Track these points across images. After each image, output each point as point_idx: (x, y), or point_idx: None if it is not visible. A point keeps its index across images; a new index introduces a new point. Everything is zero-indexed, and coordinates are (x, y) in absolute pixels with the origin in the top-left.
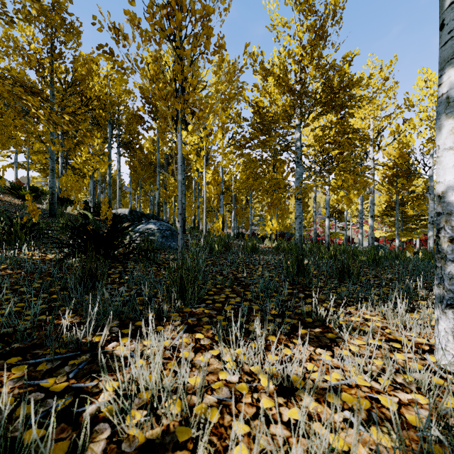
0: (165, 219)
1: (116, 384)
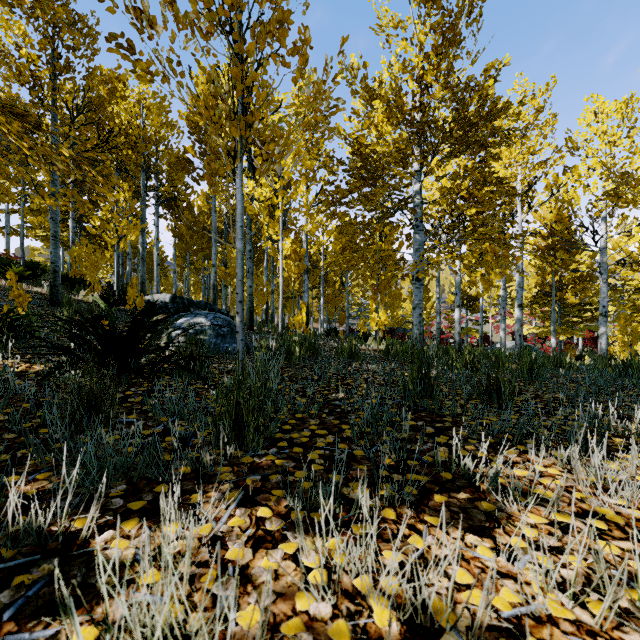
0: (225, 309)
1: (95, 632)
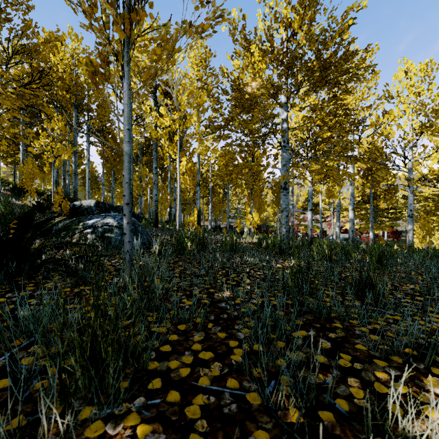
0: (140, 212)
1: None
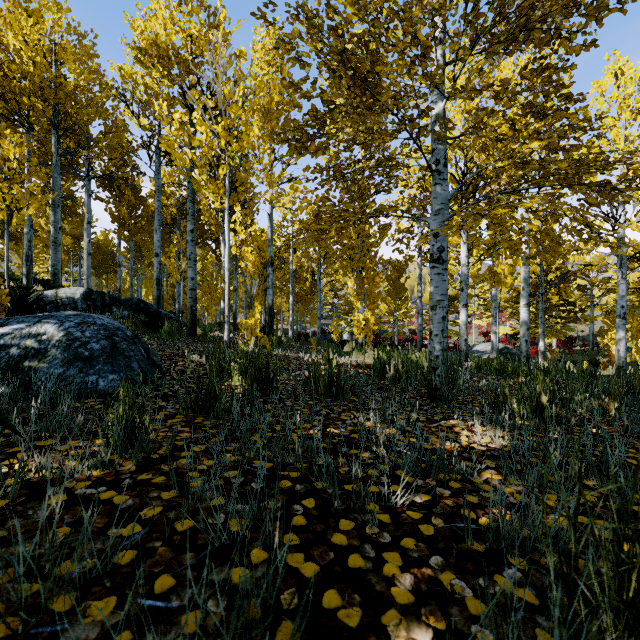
0: (178, 309)
1: None
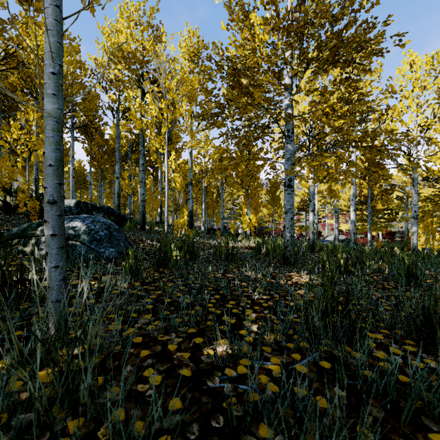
0: (129, 212)
1: None
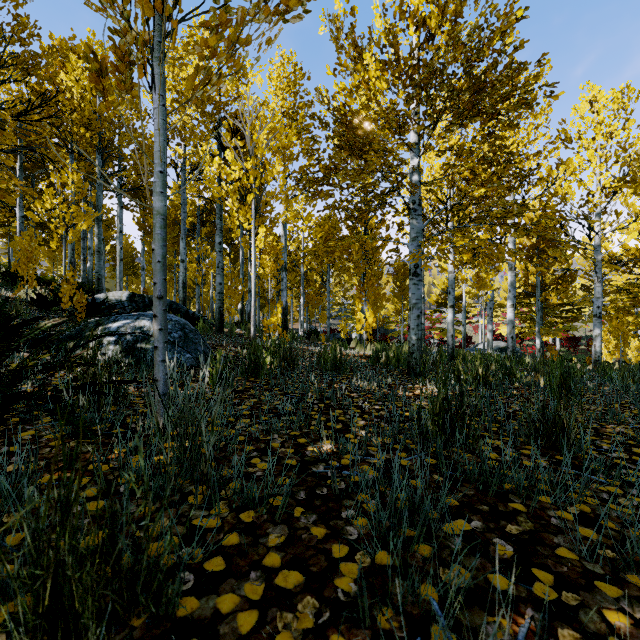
0: (198, 309)
1: None
